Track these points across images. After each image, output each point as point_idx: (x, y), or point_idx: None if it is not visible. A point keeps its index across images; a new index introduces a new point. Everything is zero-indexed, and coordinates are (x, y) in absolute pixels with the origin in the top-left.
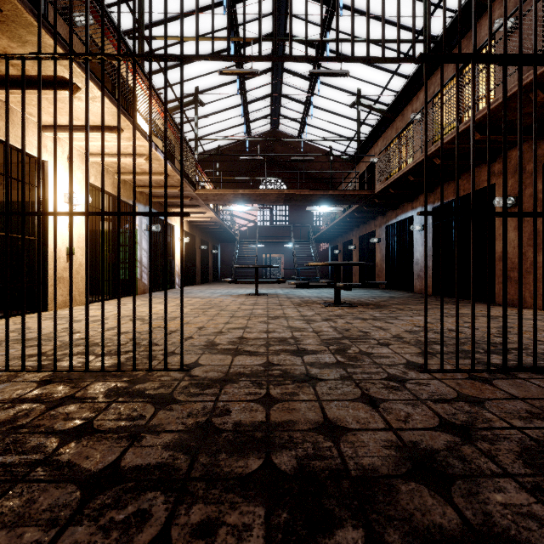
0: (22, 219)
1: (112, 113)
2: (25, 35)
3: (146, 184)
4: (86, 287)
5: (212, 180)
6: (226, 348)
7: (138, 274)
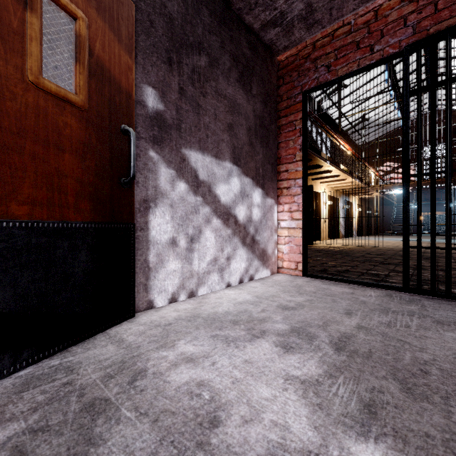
0: (348, 218)
1: (346, 177)
2: (334, 172)
3: (344, 188)
4: (361, 231)
5: (371, 159)
6: (392, 247)
7: (340, 229)
